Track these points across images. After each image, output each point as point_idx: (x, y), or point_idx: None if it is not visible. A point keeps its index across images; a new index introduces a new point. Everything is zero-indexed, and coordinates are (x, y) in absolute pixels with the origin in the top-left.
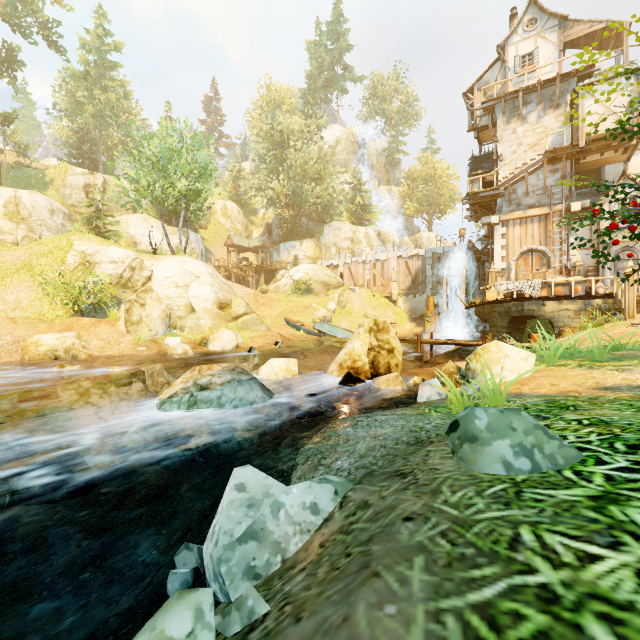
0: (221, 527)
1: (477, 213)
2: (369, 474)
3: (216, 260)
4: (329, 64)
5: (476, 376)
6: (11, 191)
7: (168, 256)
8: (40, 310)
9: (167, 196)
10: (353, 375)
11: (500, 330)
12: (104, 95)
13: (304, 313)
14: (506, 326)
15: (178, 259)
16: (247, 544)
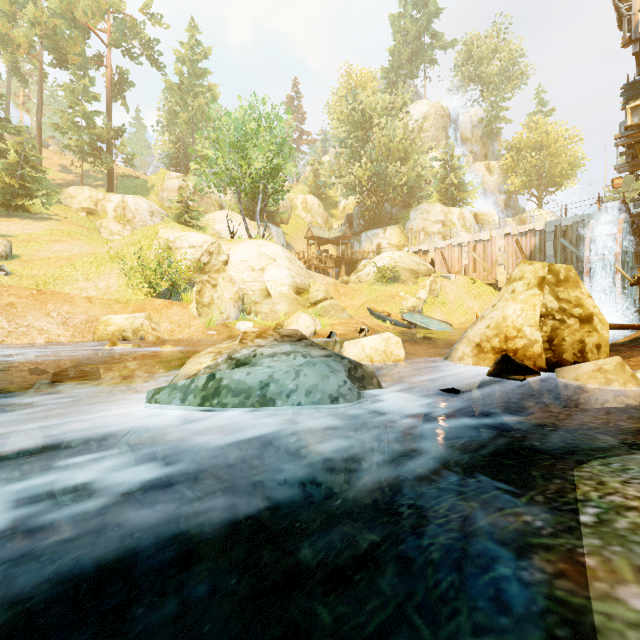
0: None
1: (636, 158)
2: None
3: (296, 253)
4: (415, 34)
5: None
6: (119, 197)
7: (245, 240)
8: (124, 295)
9: (244, 177)
10: (515, 361)
11: None
12: (195, 100)
13: (390, 303)
14: None
15: (255, 242)
16: None
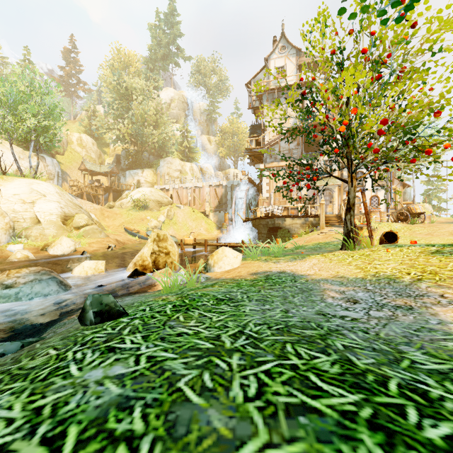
0: None
1: (254, 161)
2: None
3: (71, 181)
4: (165, 43)
5: (211, 268)
6: None
7: (17, 178)
8: None
9: (16, 129)
10: (139, 270)
11: (263, 235)
12: None
13: (140, 223)
14: (266, 233)
15: (26, 181)
16: None
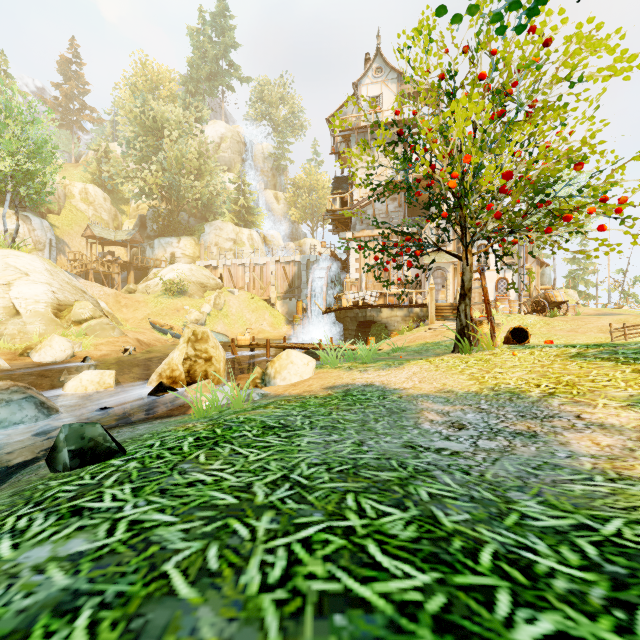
0: None
1: (339, 228)
2: None
3: (70, 252)
4: (213, 57)
5: (271, 380)
6: None
7: None
8: None
9: None
10: (165, 385)
11: (351, 333)
12: None
13: (174, 316)
14: (355, 329)
15: None
16: None
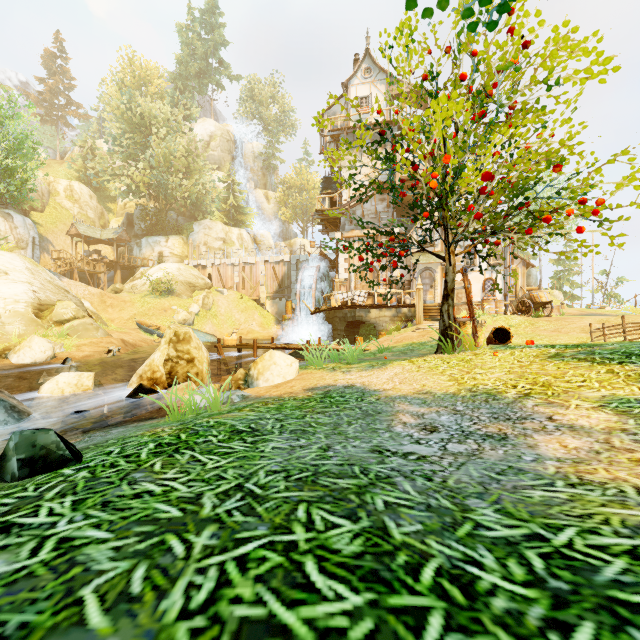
0: None
1: (328, 228)
2: None
3: (54, 251)
4: (202, 54)
5: (254, 381)
6: None
7: None
8: None
9: None
10: (145, 387)
11: (340, 333)
12: None
13: (162, 316)
14: (344, 330)
15: None
16: None
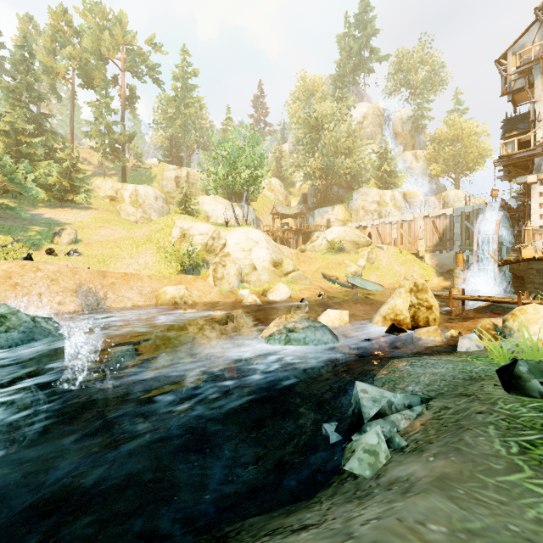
0: (361, 410)
1: (511, 173)
2: (440, 394)
3: (264, 226)
4: (357, 51)
5: (513, 333)
6: (133, 186)
7: (236, 228)
8: (159, 269)
9: (235, 183)
10: (397, 326)
11: (538, 287)
12: (187, 110)
13: (338, 269)
14: None
15: (243, 230)
16: (378, 419)
